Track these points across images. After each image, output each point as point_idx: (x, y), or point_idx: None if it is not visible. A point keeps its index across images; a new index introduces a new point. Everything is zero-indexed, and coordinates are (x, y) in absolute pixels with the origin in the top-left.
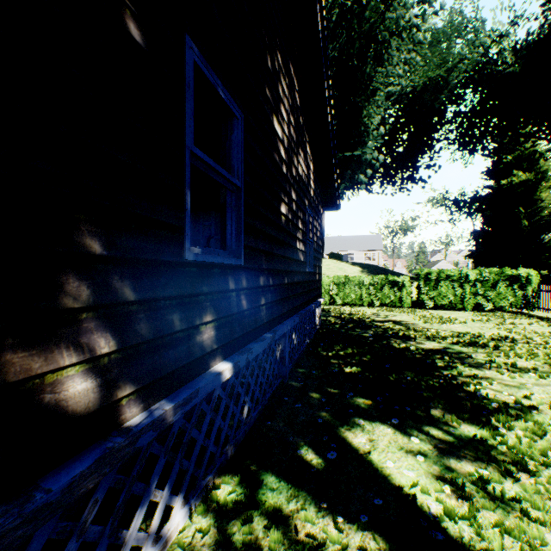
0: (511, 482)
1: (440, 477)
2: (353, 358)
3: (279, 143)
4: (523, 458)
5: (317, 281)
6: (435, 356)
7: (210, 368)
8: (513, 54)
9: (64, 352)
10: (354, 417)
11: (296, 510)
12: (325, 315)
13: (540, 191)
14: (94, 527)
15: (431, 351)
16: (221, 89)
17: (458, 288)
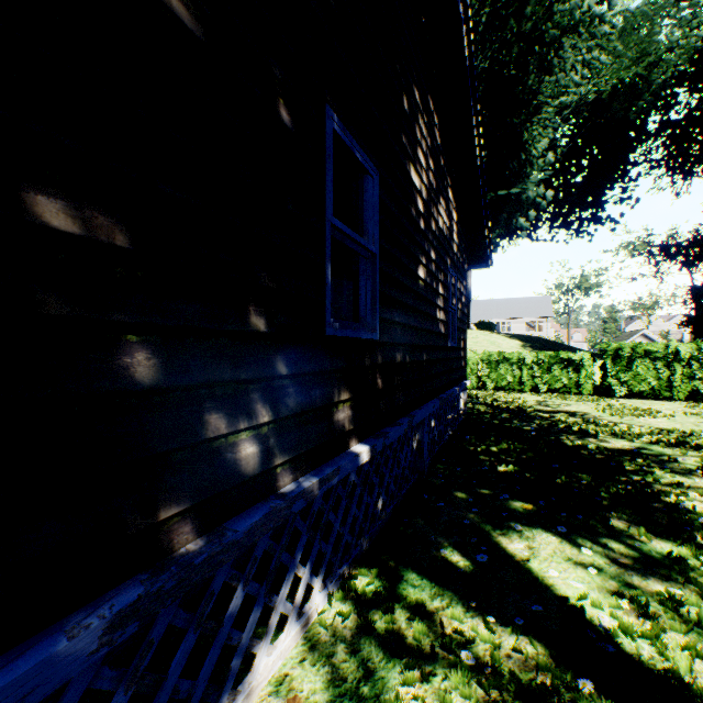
0: None
1: (617, 592)
2: (509, 455)
3: (416, 195)
4: None
5: (461, 358)
6: (622, 458)
7: (347, 449)
8: None
9: (239, 418)
10: (509, 521)
11: (441, 608)
12: (471, 402)
13: None
14: (254, 583)
15: (618, 451)
16: (357, 151)
17: (663, 369)
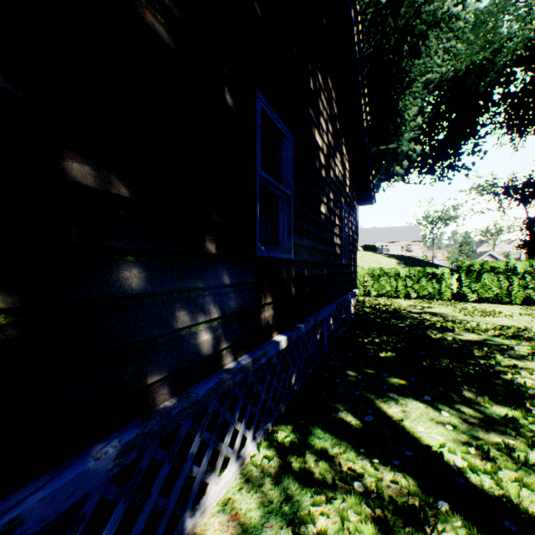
0: None
1: (466, 442)
2: (388, 345)
3: (319, 151)
4: None
5: (352, 272)
6: (473, 347)
7: (271, 338)
8: None
9: (198, 314)
10: (388, 392)
11: (339, 453)
12: (359, 306)
13: None
14: (207, 432)
15: (469, 342)
16: (278, 121)
17: (504, 281)
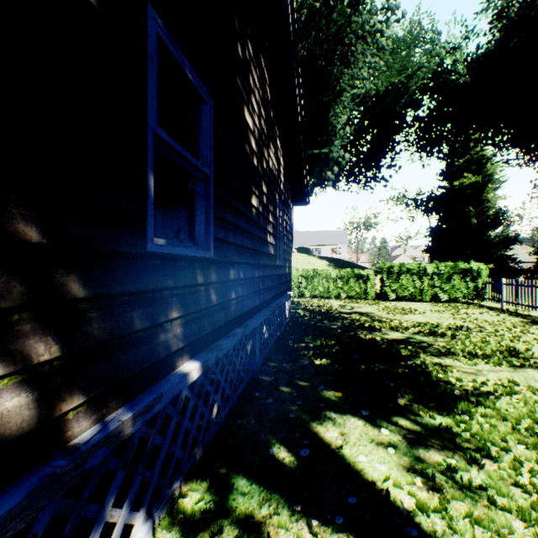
0: (477, 469)
1: (411, 469)
2: (322, 350)
3: (250, 134)
4: (485, 444)
5: (287, 274)
6: (399, 346)
7: (176, 368)
8: (465, 66)
9: None
10: (325, 410)
11: (269, 516)
12: (294, 308)
13: (487, 192)
14: None
15: (396, 341)
16: (189, 70)
17: (417, 281)
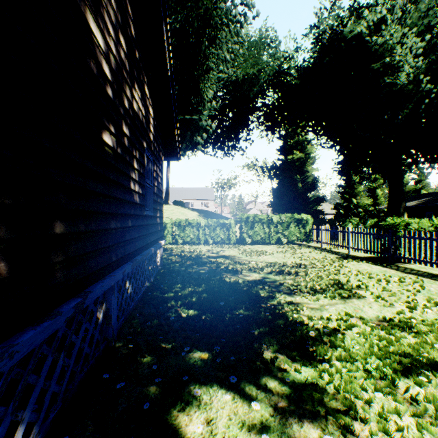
0: None
1: None
2: (191, 299)
3: (99, 53)
4: (353, 402)
5: (158, 224)
6: (258, 287)
7: None
8: (296, 72)
9: None
10: (189, 384)
11: None
12: (167, 254)
13: (307, 165)
14: None
15: (255, 283)
16: None
17: (267, 228)
